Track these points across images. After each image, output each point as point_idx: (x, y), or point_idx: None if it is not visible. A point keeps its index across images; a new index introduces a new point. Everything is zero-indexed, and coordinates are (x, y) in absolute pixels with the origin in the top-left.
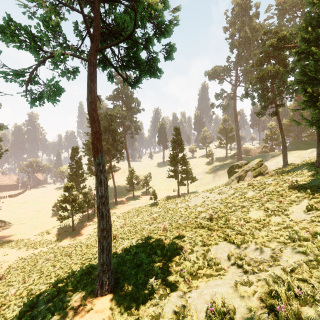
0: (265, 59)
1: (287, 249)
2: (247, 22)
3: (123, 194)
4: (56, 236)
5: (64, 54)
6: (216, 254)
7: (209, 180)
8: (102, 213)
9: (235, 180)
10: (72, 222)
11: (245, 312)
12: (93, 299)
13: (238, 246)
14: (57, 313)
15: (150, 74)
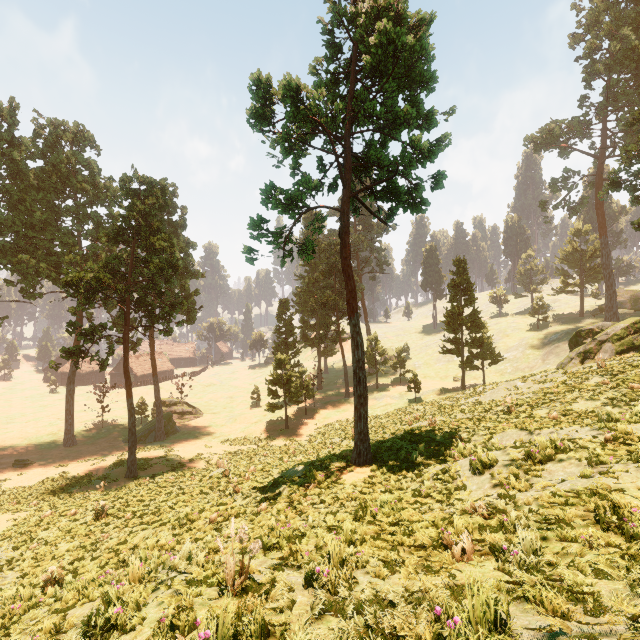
0: None
1: (585, 429)
2: (631, 15)
3: None
4: (265, 433)
5: (317, 207)
6: (501, 442)
7: (534, 363)
8: (359, 378)
9: (575, 358)
10: (286, 415)
11: (507, 461)
12: (351, 465)
13: (531, 432)
14: (319, 470)
15: (412, 210)
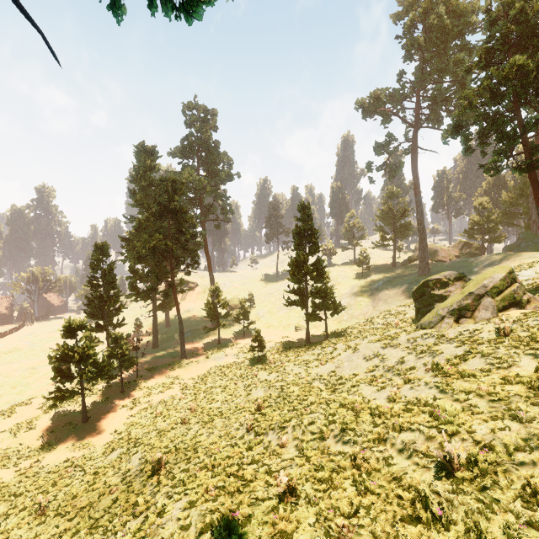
0: (499, 51)
1: None
2: None
3: (200, 334)
4: (45, 436)
5: None
6: None
7: (366, 309)
8: None
9: (449, 317)
10: (82, 403)
11: None
12: None
13: None
14: None
15: None
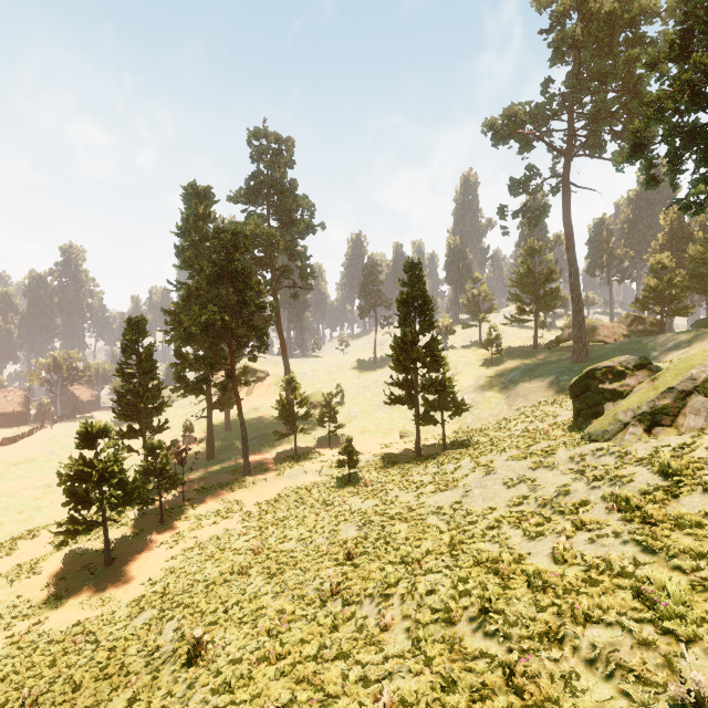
0: (702, 32)
1: None
2: None
3: (271, 441)
4: (52, 585)
5: None
6: None
7: (498, 409)
8: None
9: (635, 424)
10: (105, 539)
11: None
12: None
13: None
14: None
15: None
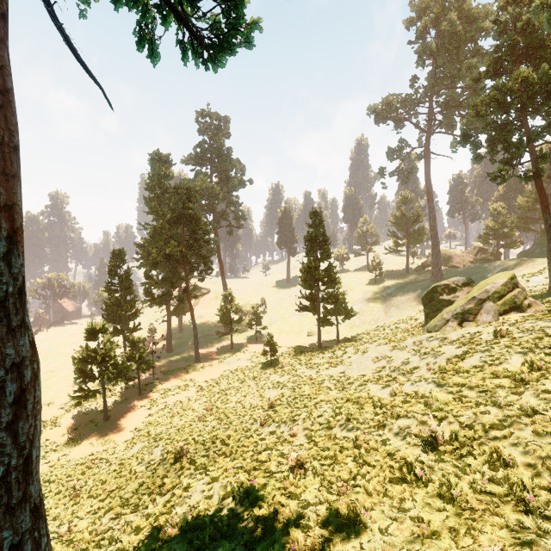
0: (507, 61)
1: None
2: (454, 5)
3: (213, 339)
4: (70, 433)
5: None
6: None
7: (378, 315)
8: None
9: (453, 320)
10: (104, 402)
11: None
12: None
13: None
14: None
15: None
